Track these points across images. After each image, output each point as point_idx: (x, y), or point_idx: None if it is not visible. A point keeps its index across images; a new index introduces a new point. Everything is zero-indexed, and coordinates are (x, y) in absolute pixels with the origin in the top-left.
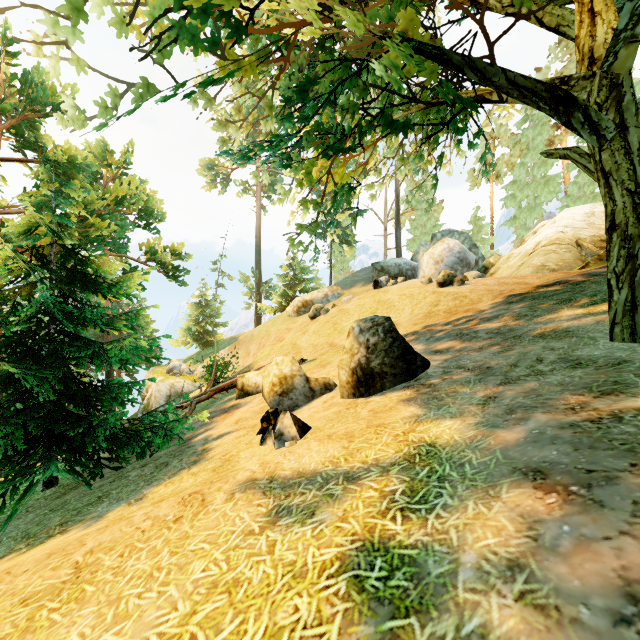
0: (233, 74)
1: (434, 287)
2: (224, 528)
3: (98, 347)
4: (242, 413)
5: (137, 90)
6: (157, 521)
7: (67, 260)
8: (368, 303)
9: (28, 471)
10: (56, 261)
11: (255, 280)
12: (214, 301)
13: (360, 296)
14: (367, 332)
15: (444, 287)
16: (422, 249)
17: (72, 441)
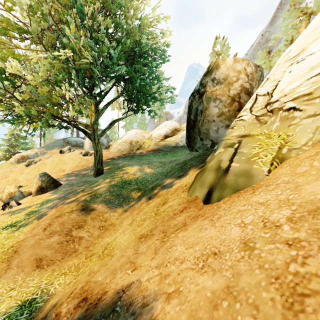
0: None
1: (82, 156)
2: None
3: None
4: None
5: None
6: None
7: None
8: (56, 160)
9: None
10: None
11: None
12: None
13: (53, 156)
14: (42, 177)
15: (85, 156)
16: None
17: None
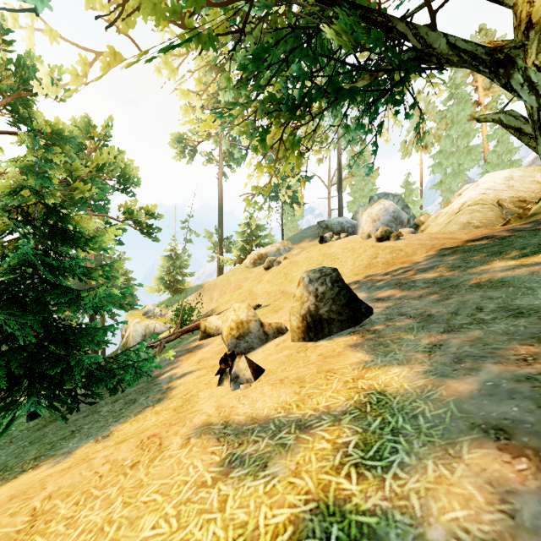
0: (191, 40)
1: (373, 242)
2: (177, 477)
3: (77, 295)
4: (204, 353)
5: (105, 60)
6: (115, 466)
7: (49, 218)
8: (315, 256)
9: (10, 407)
10: (41, 219)
11: (218, 236)
12: (183, 254)
13: (308, 250)
14: (316, 282)
15: (382, 242)
16: (361, 209)
17: (52, 379)
